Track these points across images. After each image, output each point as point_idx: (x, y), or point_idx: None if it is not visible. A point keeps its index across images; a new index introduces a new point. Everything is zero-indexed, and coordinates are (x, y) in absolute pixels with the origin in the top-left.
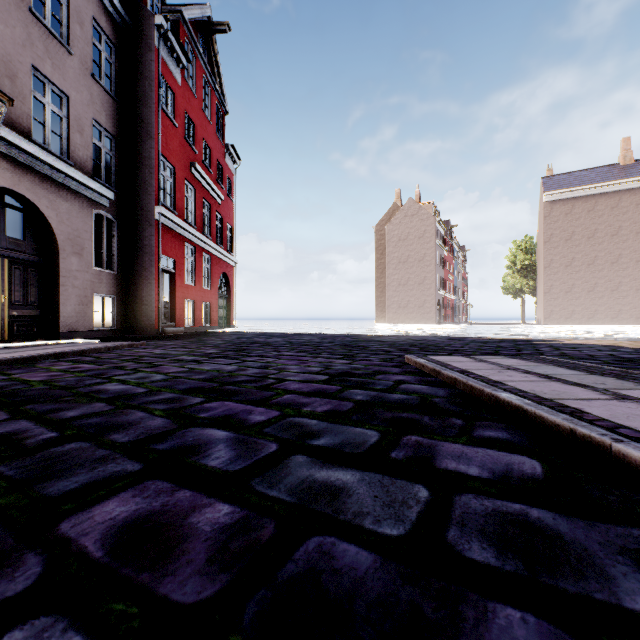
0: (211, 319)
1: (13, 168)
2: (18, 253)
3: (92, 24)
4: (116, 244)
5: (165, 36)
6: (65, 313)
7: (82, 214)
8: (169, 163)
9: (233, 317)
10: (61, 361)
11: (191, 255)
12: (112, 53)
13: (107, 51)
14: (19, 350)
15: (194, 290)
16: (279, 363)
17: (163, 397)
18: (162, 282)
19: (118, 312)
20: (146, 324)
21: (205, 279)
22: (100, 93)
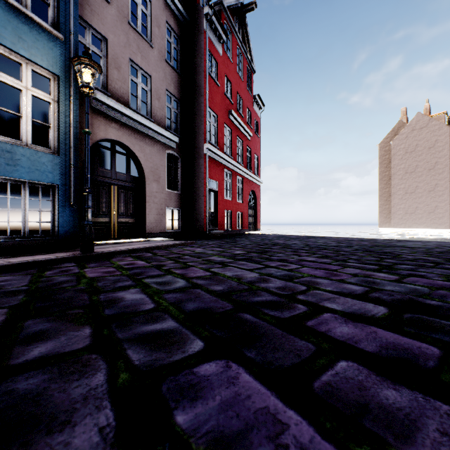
0: (243, 224)
1: (119, 127)
2: (122, 182)
3: (165, 25)
4: (180, 173)
5: (210, 21)
6: (149, 220)
7: (159, 154)
8: (213, 113)
9: (259, 223)
10: (129, 256)
11: (229, 178)
12: (178, 43)
13: (175, 44)
14: (115, 245)
15: (231, 203)
16: (304, 272)
17: (158, 327)
18: (209, 198)
19: (181, 219)
20: (198, 228)
21: (239, 195)
22: (170, 71)
